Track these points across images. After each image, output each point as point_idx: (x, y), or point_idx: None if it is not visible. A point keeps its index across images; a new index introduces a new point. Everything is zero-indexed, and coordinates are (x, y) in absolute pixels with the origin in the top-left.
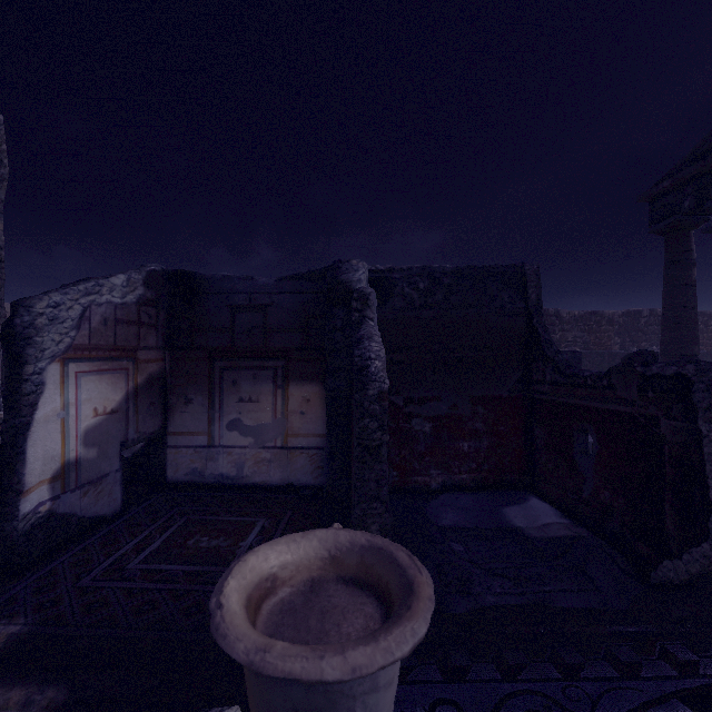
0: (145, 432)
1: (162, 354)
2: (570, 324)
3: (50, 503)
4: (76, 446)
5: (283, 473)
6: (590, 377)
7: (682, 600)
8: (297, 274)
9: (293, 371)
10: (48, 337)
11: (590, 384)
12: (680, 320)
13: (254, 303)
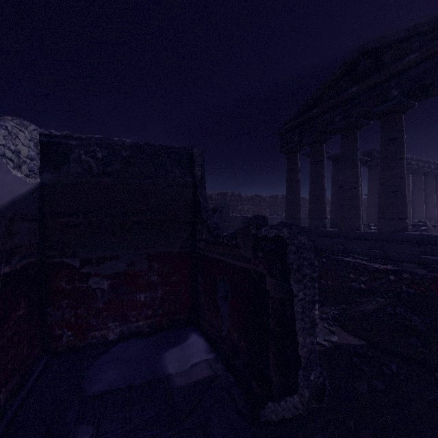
0: None
1: None
2: (246, 201)
3: None
4: None
5: None
6: (225, 237)
7: (281, 436)
8: None
9: None
10: None
11: (225, 243)
12: (293, 200)
13: None
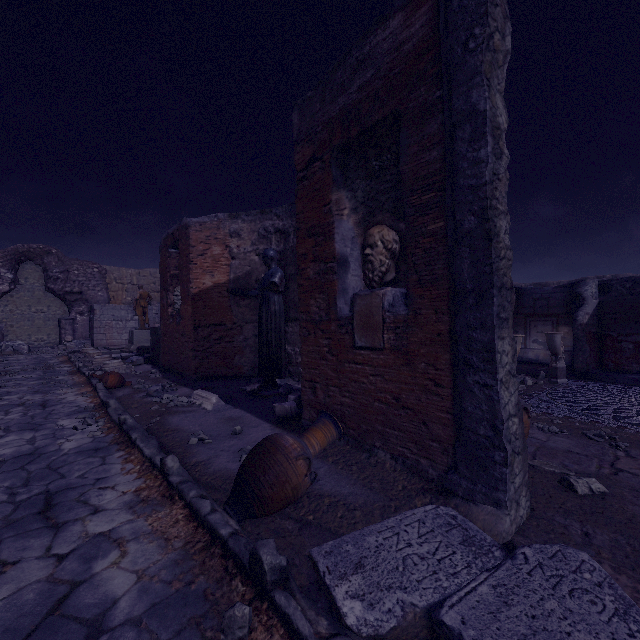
0: None
1: None
2: None
3: None
4: None
5: None
6: None
7: None
8: (562, 285)
9: (560, 322)
10: None
11: None
12: None
13: (543, 297)
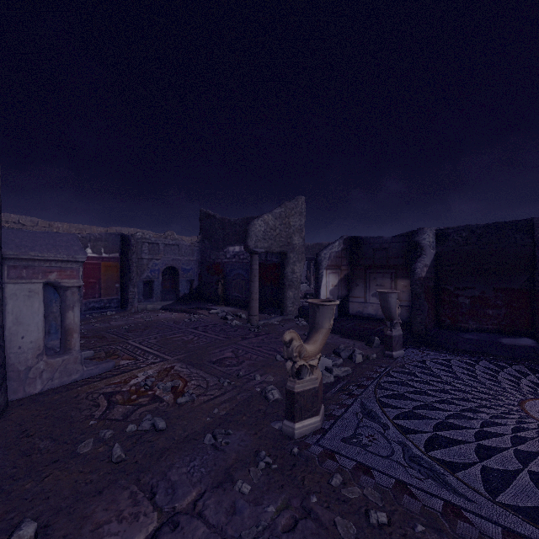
0: (343, 294)
1: (348, 267)
2: None
3: None
4: (328, 294)
5: None
6: None
7: None
8: (401, 234)
9: (399, 274)
10: (323, 263)
11: None
12: None
13: (382, 247)
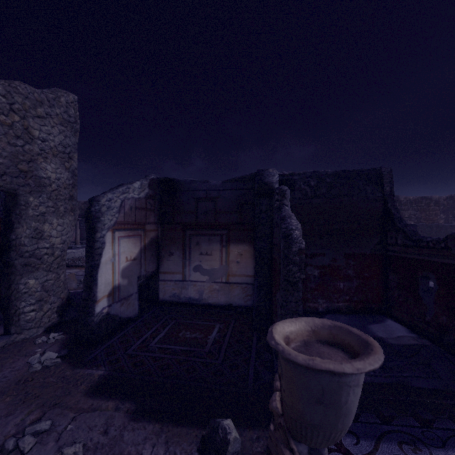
0: (149, 271)
1: (157, 226)
2: (406, 205)
3: (107, 308)
4: (118, 278)
5: (226, 298)
6: (431, 242)
7: None
8: (235, 178)
9: (232, 236)
10: (106, 217)
11: (431, 246)
12: None
13: (209, 196)
